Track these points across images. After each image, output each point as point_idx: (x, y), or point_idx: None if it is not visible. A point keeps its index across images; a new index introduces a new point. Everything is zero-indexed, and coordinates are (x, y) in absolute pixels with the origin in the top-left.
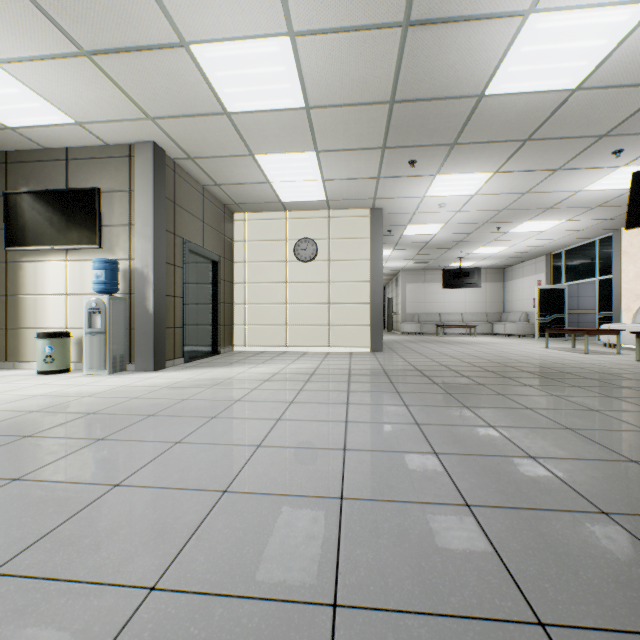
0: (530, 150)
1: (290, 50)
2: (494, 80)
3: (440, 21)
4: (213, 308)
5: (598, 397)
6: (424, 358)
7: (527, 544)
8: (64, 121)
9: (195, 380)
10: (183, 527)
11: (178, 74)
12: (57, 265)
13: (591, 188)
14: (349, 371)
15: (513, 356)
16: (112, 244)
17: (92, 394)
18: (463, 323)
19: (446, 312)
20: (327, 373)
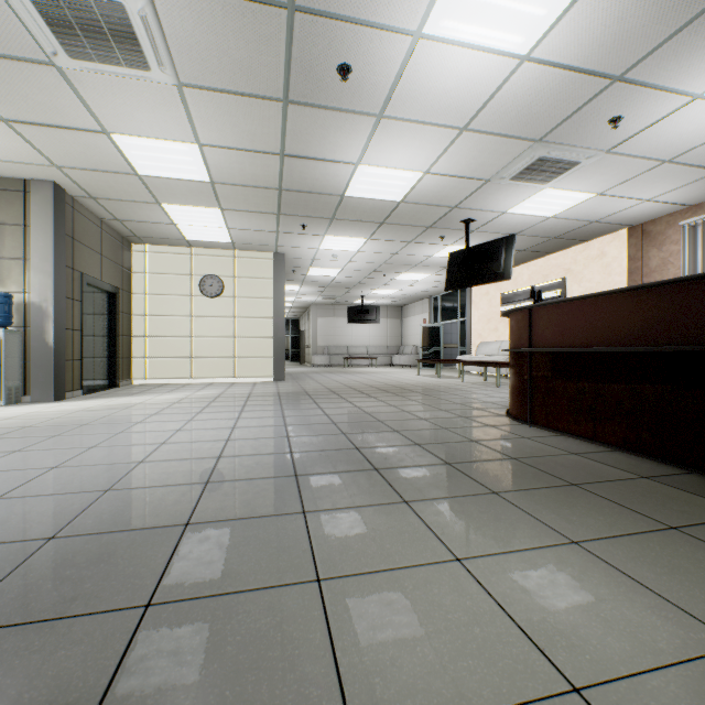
0: (387, 229)
1: (198, 151)
2: (349, 190)
3: (305, 157)
4: (111, 341)
5: (405, 400)
6: (317, 384)
7: (304, 442)
8: None
9: (106, 405)
10: (146, 452)
11: (95, 146)
12: None
13: (438, 255)
14: (249, 394)
15: (387, 381)
16: (2, 277)
17: (8, 418)
18: (367, 355)
19: (354, 345)
20: (230, 396)
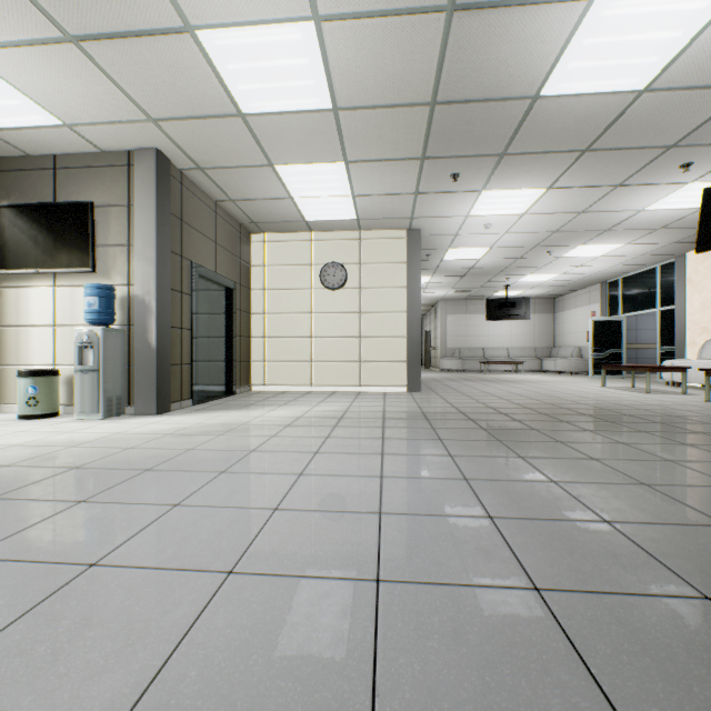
0: (589, 162)
1: (315, 38)
2: (551, 78)
3: (491, 5)
4: (227, 342)
5: (671, 445)
6: (468, 399)
7: (619, 646)
8: (50, 122)
9: (204, 426)
10: (172, 626)
11: (183, 66)
12: (43, 291)
13: (655, 207)
14: (383, 414)
15: (568, 396)
16: (108, 267)
17: (80, 443)
18: (509, 359)
19: (490, 347)
20: (358, 417)
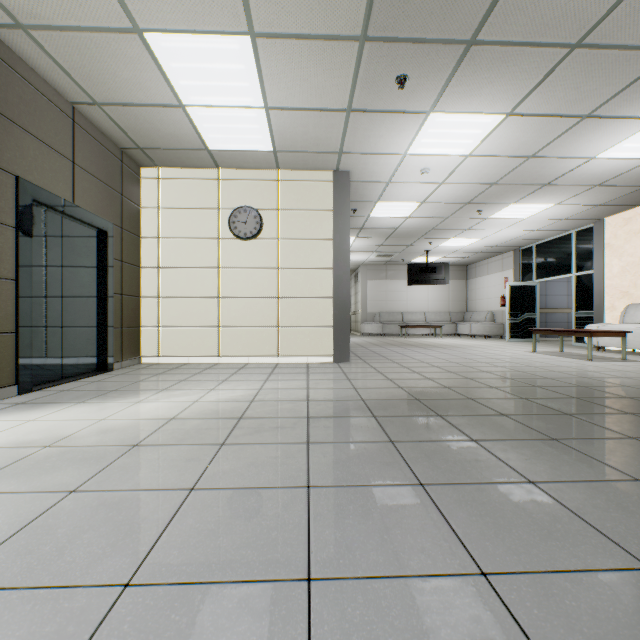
0: (570, 71)
1: None
2: None
3: None
4: (99, 301)
5: None
6: (409, 372)
7: None
8: None
9: None
10: None
11: None
12: None
13: (607, 154)
14: (307, 407)
15: (516, 366)
16: None
17: None
18: (427, 323)
19: (409, 311)
20: (268, 414)
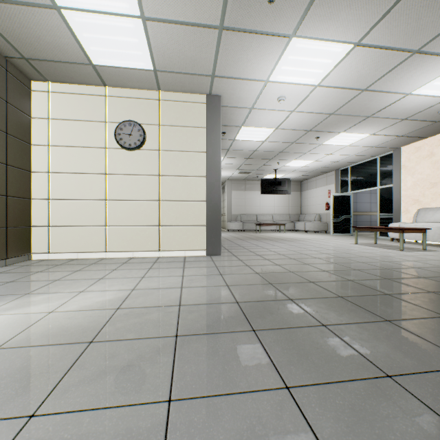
0: None
1: None
2: None
3: None
4: None
5: None
6: (272, 265)
7: None
8: None
9: None
10: None
11: None
12: None
13: (420, 91)
14: (177, 316)
15: (353, 257)
16: None
17: None
18: (274, 222)
19: (261, 214)
20: (128, 333)
